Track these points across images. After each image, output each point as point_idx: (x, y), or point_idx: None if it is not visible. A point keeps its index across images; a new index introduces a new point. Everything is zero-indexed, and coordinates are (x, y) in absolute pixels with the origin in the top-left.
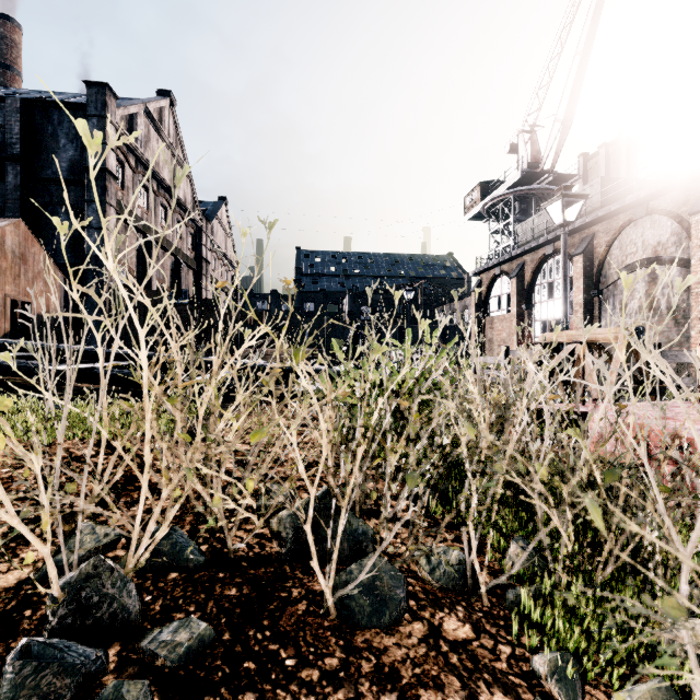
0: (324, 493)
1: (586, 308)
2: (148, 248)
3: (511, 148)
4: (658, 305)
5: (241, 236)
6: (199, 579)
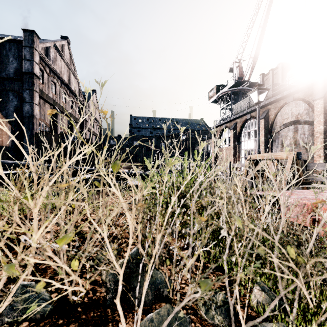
0: (137, 250)
1: (265, 144)
2: (56, 113)
3: (230, 69)
4: (298, 142)
5: (84, 92)
6: (43, 326)
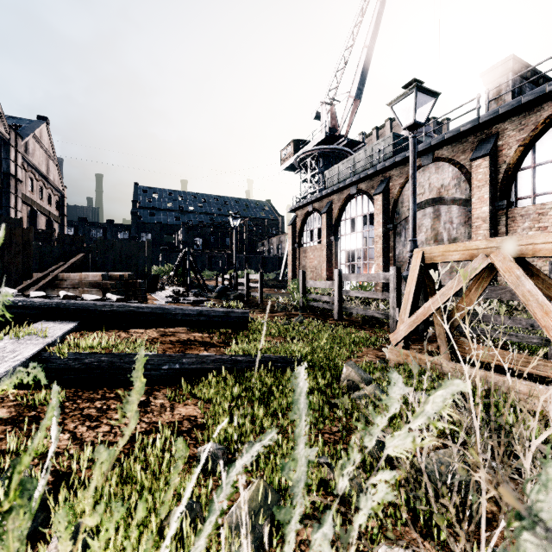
0: None
1: (385, 240)
2: None
3: (316, 115)
4: (441, 237)
5: None
6: None
